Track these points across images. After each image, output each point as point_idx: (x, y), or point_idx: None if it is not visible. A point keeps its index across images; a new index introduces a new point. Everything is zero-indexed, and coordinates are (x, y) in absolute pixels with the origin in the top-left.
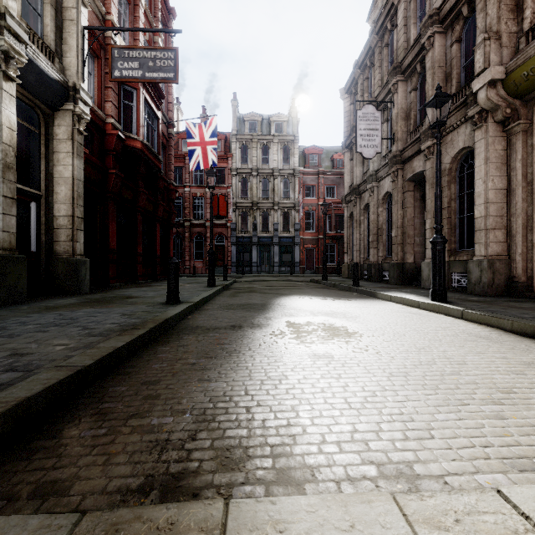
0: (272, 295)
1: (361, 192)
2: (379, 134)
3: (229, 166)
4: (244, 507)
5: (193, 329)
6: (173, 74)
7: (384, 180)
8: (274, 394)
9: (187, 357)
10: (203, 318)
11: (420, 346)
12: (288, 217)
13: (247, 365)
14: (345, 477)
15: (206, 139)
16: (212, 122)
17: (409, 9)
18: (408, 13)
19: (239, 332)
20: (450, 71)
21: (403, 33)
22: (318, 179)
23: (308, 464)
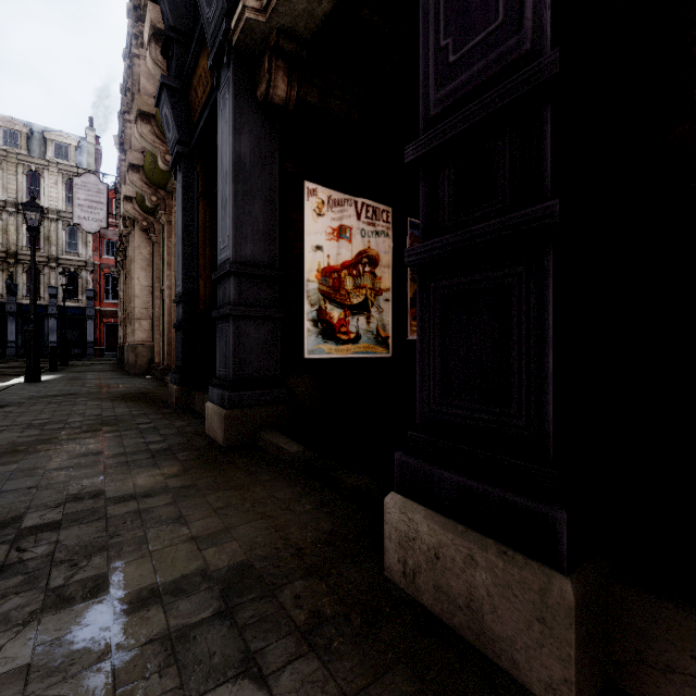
0: None
1: None
2: (105, 208)
3: None
4: None
5: None
6: None
7: None
8: None
9: None
10: None
11: None
12: (78, 280)
13: None
14: None
15: None
16: None
17: None
18: None
19: None
20: None
21: None
22: None
23: None
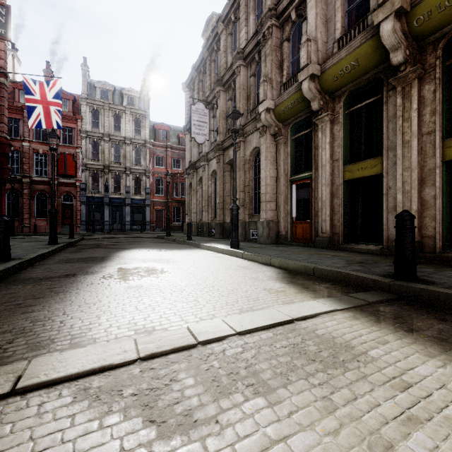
0: (116, 249)
1: (197, 168)
2: (208, 126)
3: (78, 128)
4: (42, 360)
5: (24, 281)
6: (4, 31)
7: (212, 161)
8: (86, 311)
9: (14, 300)
10: (38, 271)
11: (204, 275)
12: (140, 182)
13: (71, 299)
14: (114, 338)
15: (49, 98)
16: (56, 83)
17: (227, 41)
18: (227, 43)
19: (72, 278)
20: (249, 94)
21: (224, 57)
22: (166, 151)
23: (94, 337)
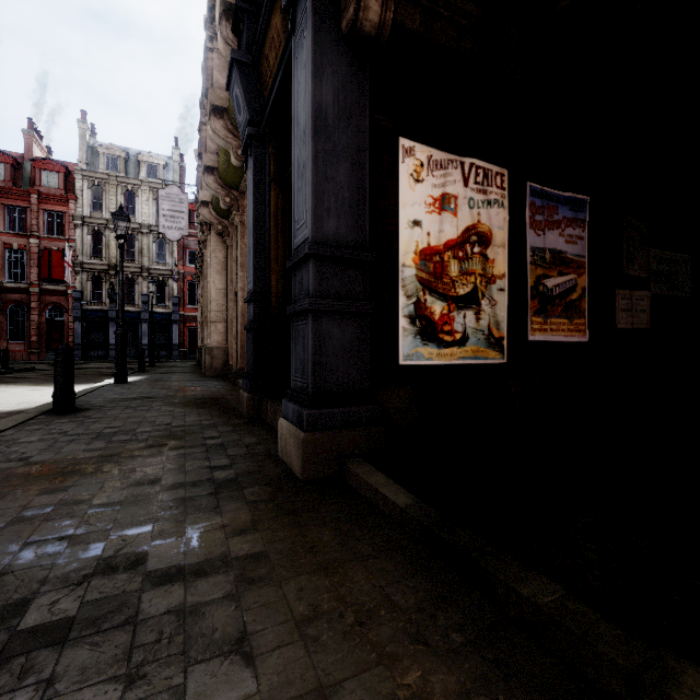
0: None
1: None
2: (186, 217)
3: (70, 212)
4: None
5: None
6: None
7: None
8: None
9: None
10: None
11: None
12: (165, 288)
13: None
14: None
15: None
16: None
17: None
18: None
19: None
20: None
21: None
22: None
23: None
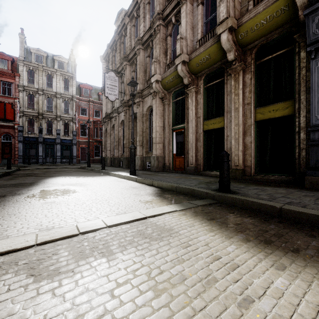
0: (44, 177)
1: (111, 118)
2: (118, 89)
3: (16, 83)
4: None
5: None
6: None
7: (121, 114)
8: (7, 219)
9: None
10: None
11: (103, 193)
12: (68, 126)
13: None
14: (22, 234)
15: None
16: None
17: (132, 30)
18: (131, 32)
19: (1, 198)
20: (146, 69)
21: (129, 41)
22: (89, 105)
23: (7, 235)
